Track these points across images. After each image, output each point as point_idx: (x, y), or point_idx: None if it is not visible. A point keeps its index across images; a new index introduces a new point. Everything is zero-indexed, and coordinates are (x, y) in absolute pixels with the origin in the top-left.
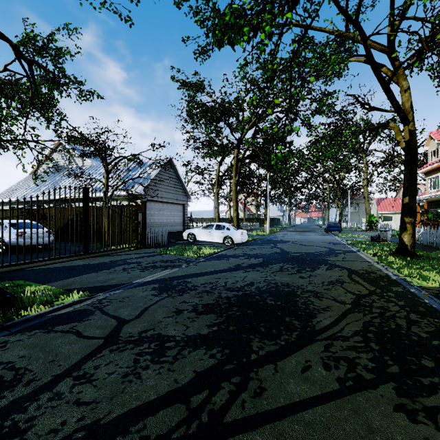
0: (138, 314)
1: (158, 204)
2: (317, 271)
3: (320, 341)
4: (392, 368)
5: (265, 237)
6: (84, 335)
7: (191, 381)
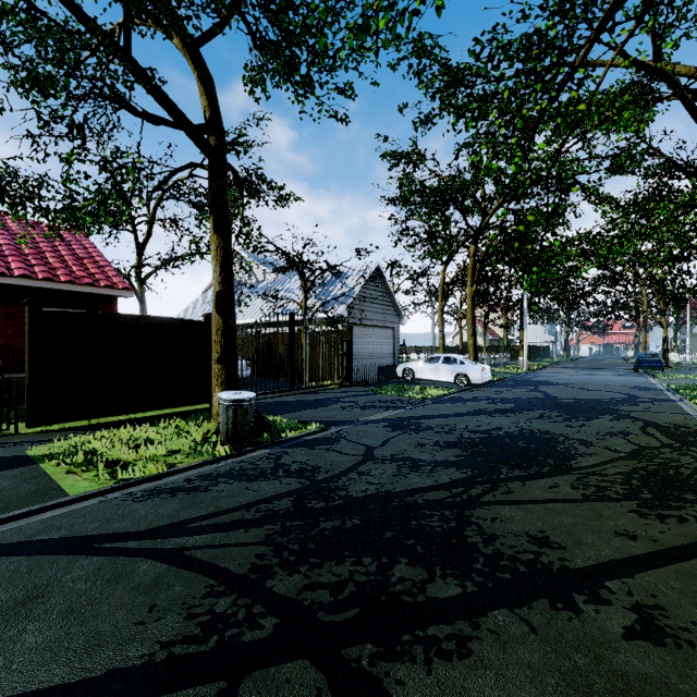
0: (381, 444)
1: (362, 329)
2: (595, 421)
3: (574, 474)
4: (644, 495)
5: (520, 376)
6: (344, 453)
7: (449, 482)
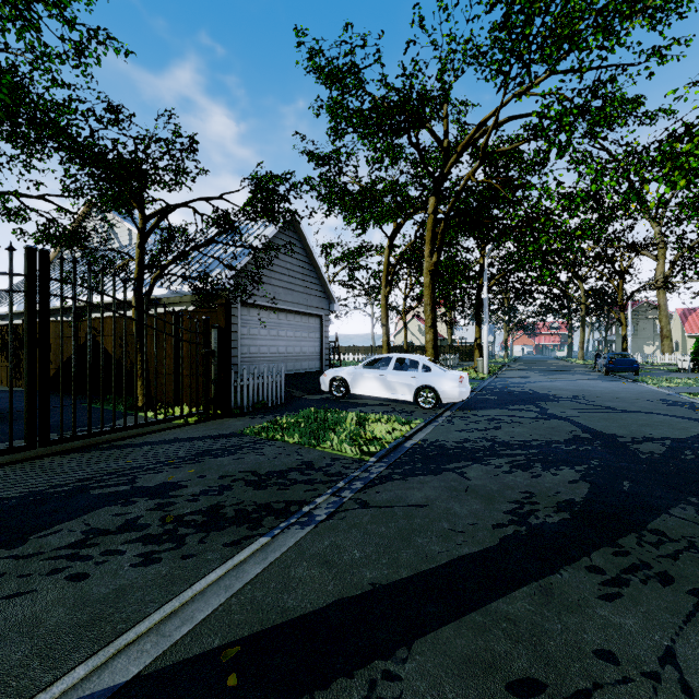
0: None
1: (267, 314)
2: None
3: None
4: None
5: (490, 384)
6: None
7: None
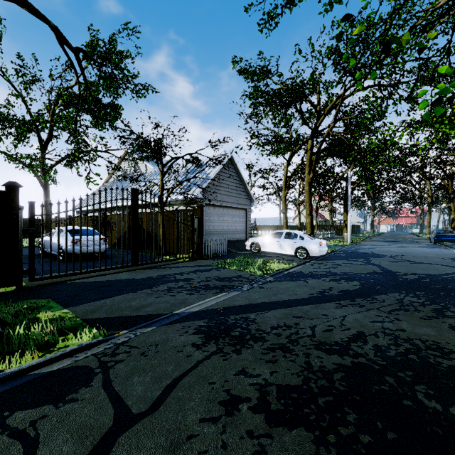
0: (157, 398)
1: (218, 209)
2: None
3: None
4: None
5: (348, 248)
6: None
7: None
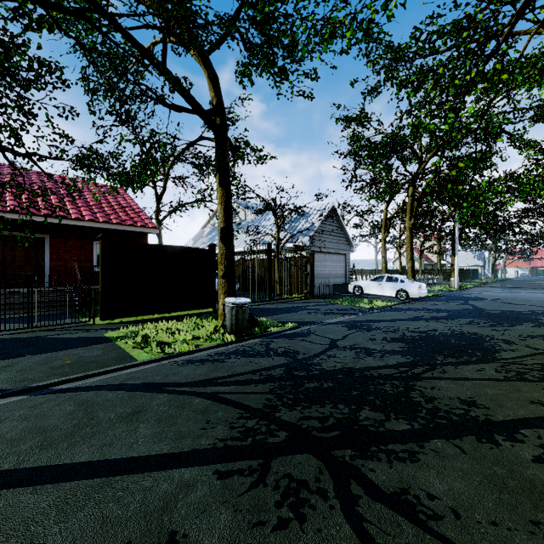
0: (342, 338)
1: (321, 255)
2: (518, 327)
3: (498, 363)
4: None
5: (452, 293)
6: (314, 343)
7: (396, 364)
